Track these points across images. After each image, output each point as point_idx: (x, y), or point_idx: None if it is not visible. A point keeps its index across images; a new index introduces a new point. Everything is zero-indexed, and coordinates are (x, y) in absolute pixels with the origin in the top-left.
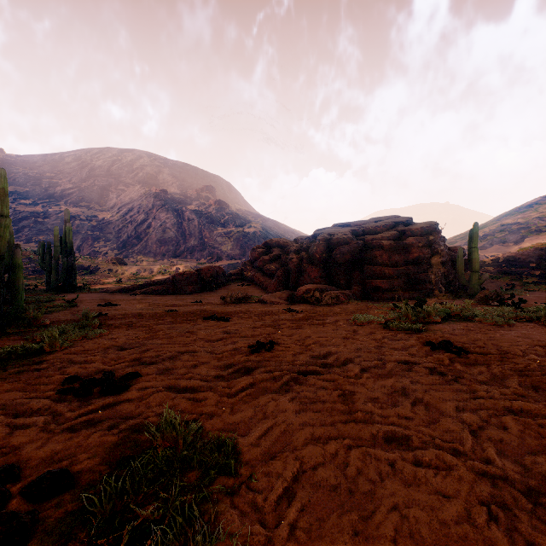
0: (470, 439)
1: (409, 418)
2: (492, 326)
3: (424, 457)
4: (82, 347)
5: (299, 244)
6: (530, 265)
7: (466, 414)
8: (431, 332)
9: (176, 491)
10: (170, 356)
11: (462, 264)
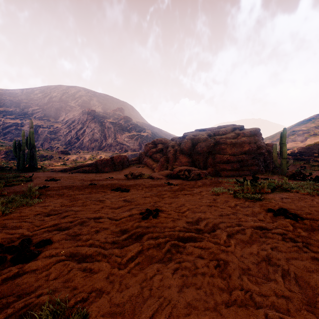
0: None
1: (287, 297)
2: (307, 195)
3: None
4: (19, 213)
5: (174, 141)
6: (314, 155)
7: None
8: (267, 200)
9: None
10: (80, 222)
11: (276, 154)
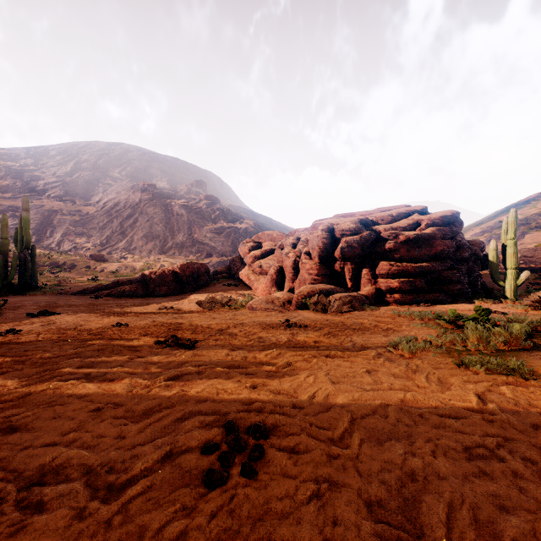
0: None
1: None
2: None
3: None
4: None
5: (295, 236)
6: None
7: None
8: None
9: None
10: None
11: (496, 260)
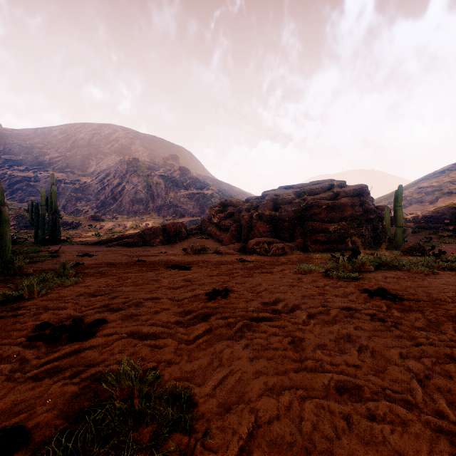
0: (420, 390)
1: (358, 366)
2: (419, 274)
3: (378, 411)
4: (58, 294)
5: (249, 203)
6: (444, 221)
7: (411, 362)
8: (366, 280)
9: (128, 454)
10: (135, 302)
11: (389, 221)
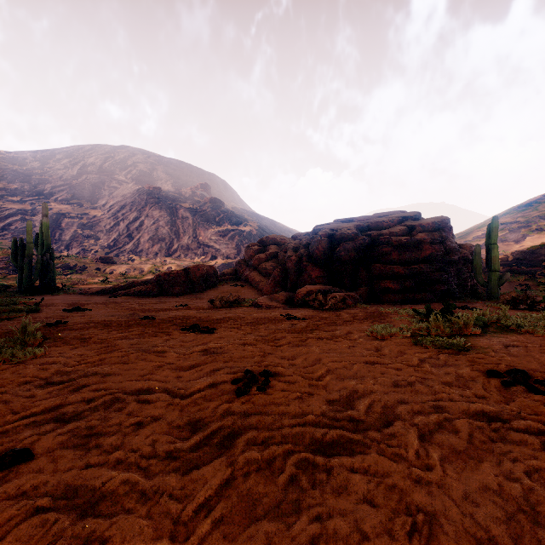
0: None
1: None
2: None
3: None
4: None
5: (297, 241)
6: (542, 264)
7: None
8: (480, 351)
9: None
10: (108, 401)
11: (480, 263)
